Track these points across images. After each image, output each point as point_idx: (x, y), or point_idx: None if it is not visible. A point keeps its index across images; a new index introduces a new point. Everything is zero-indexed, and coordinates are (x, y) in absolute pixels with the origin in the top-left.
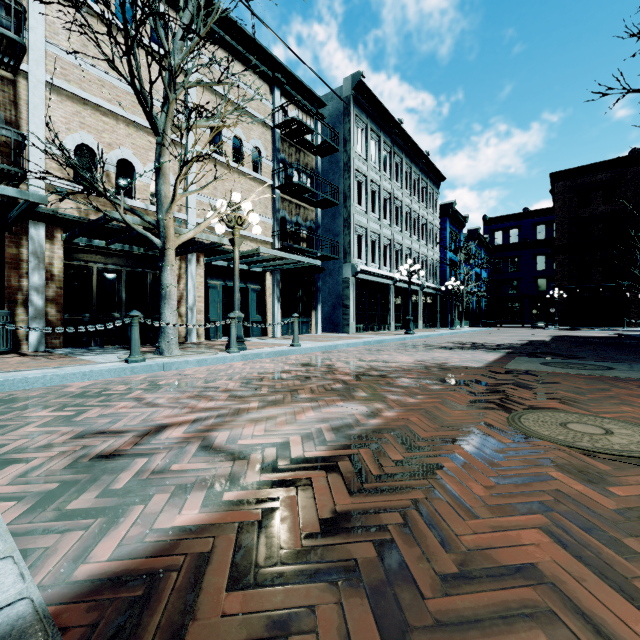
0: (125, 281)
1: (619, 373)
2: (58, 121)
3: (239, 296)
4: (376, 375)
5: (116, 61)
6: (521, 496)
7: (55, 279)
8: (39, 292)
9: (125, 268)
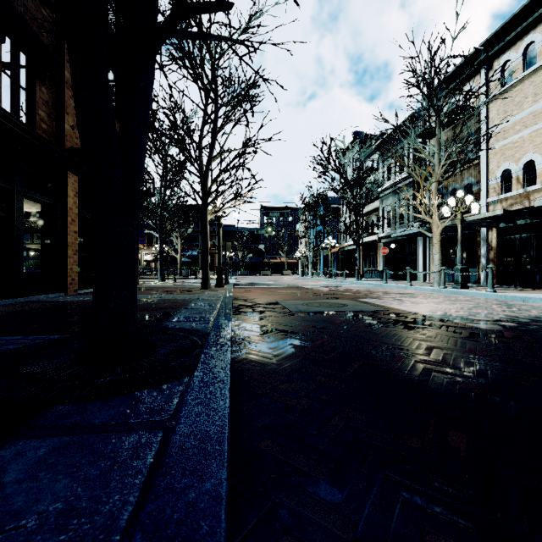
0: (532, 243)
1: (297, 302)
2: (494, 166)
3: (460, 255)
4: (361, 293)
5: (523, 101)
6: (289, 289)
7: (493, 249)
8: (484, 257)
9: (532, 234)
